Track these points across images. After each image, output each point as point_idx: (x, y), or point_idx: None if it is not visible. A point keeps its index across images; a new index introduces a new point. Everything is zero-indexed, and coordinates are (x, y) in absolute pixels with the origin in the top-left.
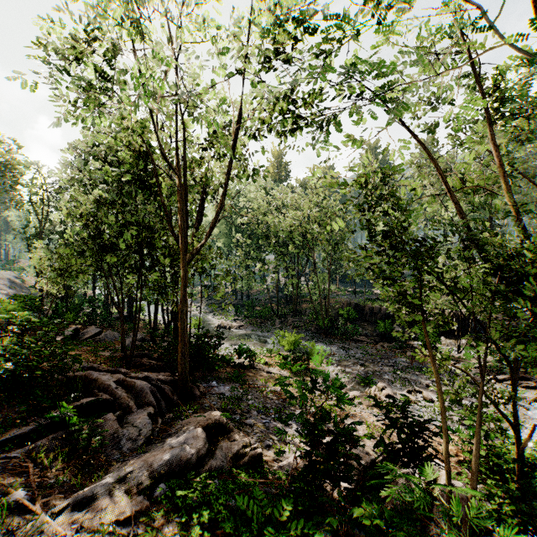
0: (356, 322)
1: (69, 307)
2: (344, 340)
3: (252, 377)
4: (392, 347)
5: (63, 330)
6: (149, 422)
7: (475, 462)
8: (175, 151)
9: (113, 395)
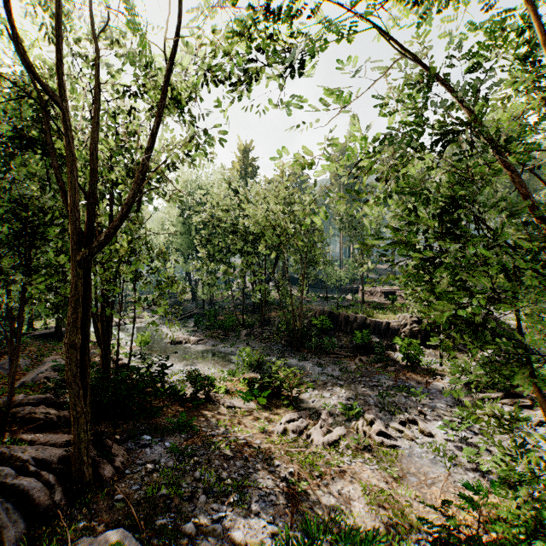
0: (330, 332)
1: None
2: (318, 354)
3: (207, 417)
4: (371, 361)
5: None
6: None
7: None
8: (56, 67)
9: None
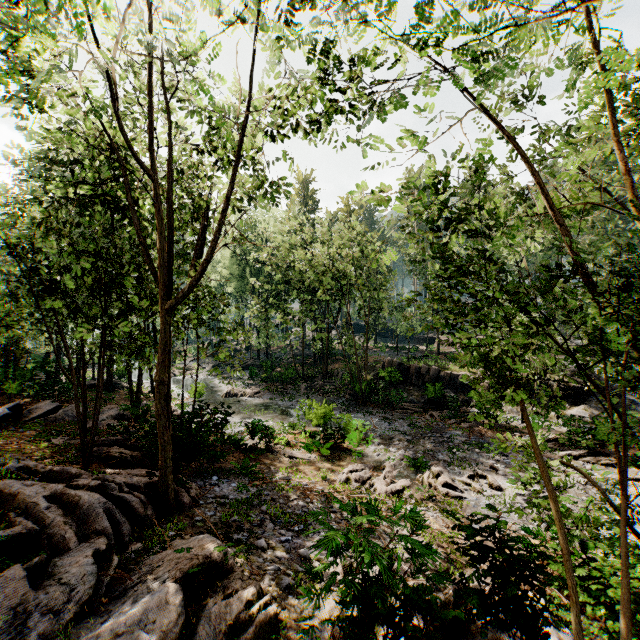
0: (399, 386)
1: (16, 373)
2: (386, 409)
3: (269, 465)
4: (444, 417)
5: (2, 406)
6: (92, 570)
7: (627, 639)
8: (149, 144)
9: (41, 521)
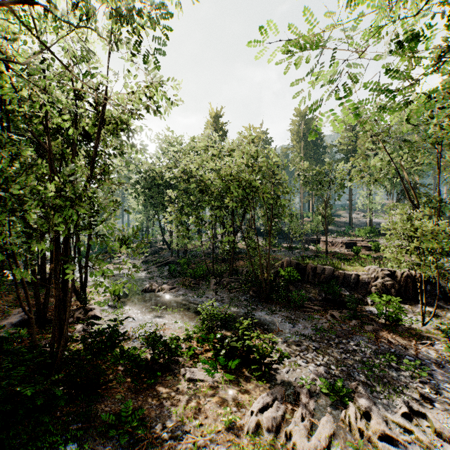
0: (297, 284)
1: None
2: (287, 306)
3: (163, 398)
4: (345, 318)
5: None
6: None
7: None
8: None
9: None
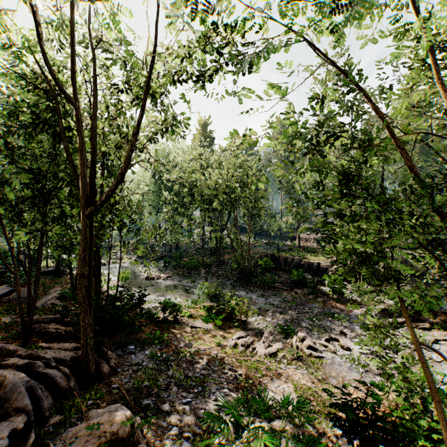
0: (272, 271)
1: None
2: (263, 288)
3: (176, 334)
4: (305, 294)
5: None
6: None
7: None
8: (72, 76)
9: None
